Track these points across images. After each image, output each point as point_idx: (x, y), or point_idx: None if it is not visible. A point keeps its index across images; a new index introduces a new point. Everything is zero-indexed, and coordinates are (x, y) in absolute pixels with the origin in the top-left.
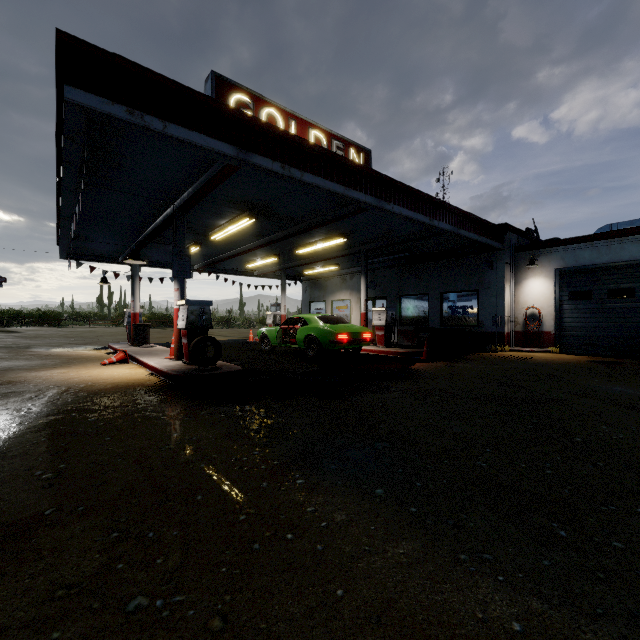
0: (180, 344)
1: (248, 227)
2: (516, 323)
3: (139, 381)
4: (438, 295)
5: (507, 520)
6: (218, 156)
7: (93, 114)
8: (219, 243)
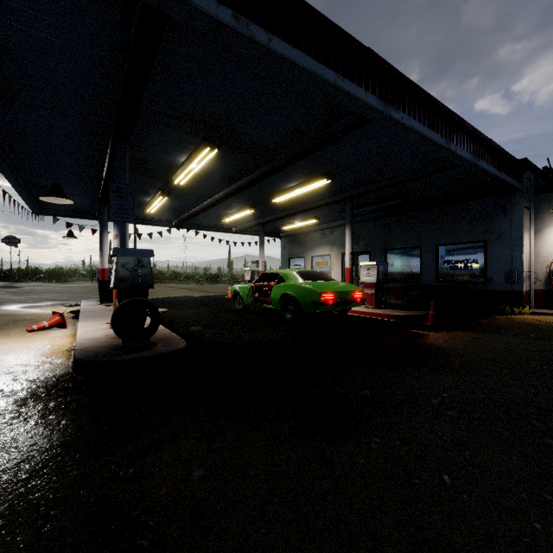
0: None
1: (214, 166)
2: (535, 280)
3: (31, 365)
4: (432, 248)
5: None
6: None
7: None
8: (188, 192)
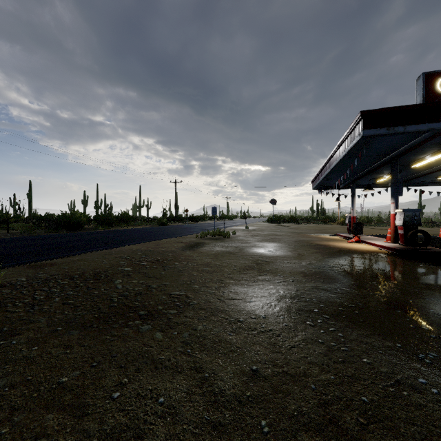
0: (395, 234)
1: None
2: None
3: (377, 251)
4: None
5: None
6: (435, 130)
7: (371, 136)
8: (415, 168)
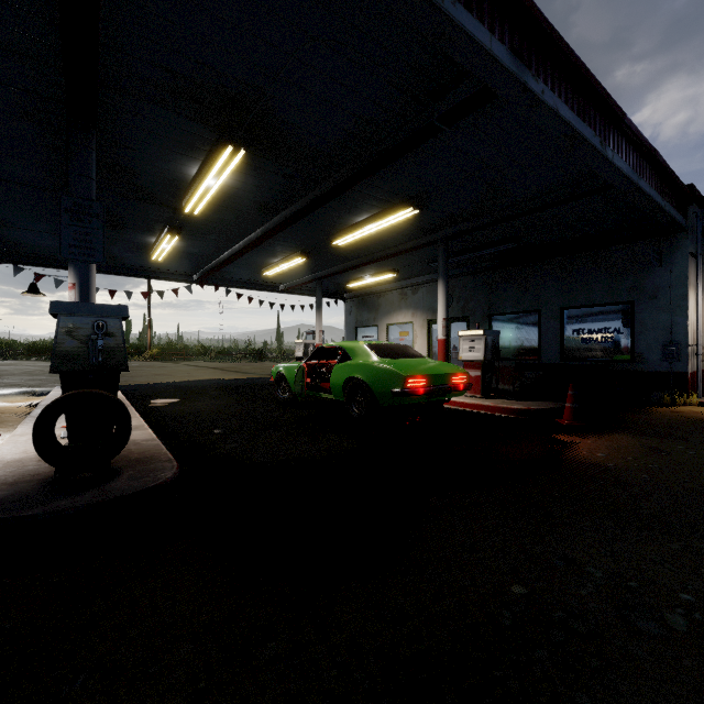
0: None
1: (243, 185)
2: (702, 356)
3: None
4: (556, 312)
5: None
6: None
7: None
8: (209, 228)
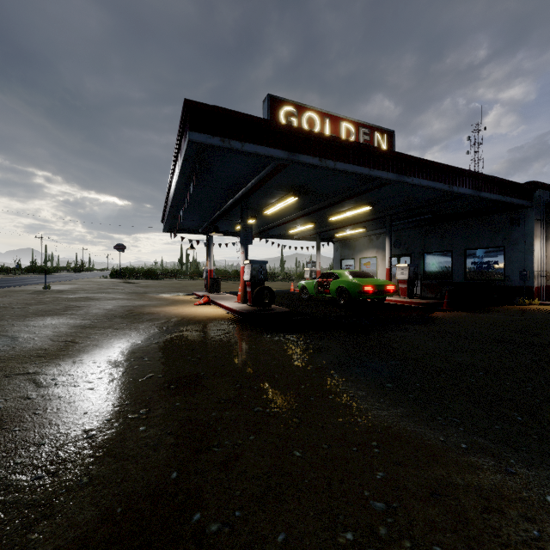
0: (245, 292)
1: (292, 203)
2: (548, 277)
3: (221, 316)
4: (462, 252)
5: (479, 408)
6: (275, 159)
7: (202, 145)
8: (269, 216)
